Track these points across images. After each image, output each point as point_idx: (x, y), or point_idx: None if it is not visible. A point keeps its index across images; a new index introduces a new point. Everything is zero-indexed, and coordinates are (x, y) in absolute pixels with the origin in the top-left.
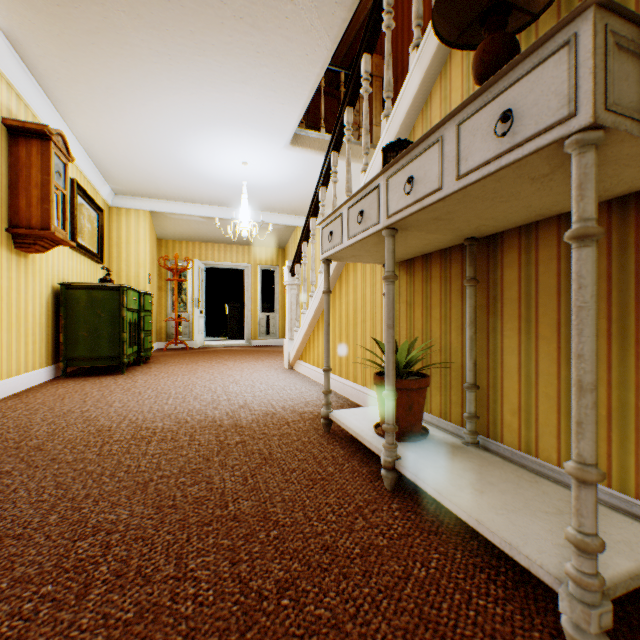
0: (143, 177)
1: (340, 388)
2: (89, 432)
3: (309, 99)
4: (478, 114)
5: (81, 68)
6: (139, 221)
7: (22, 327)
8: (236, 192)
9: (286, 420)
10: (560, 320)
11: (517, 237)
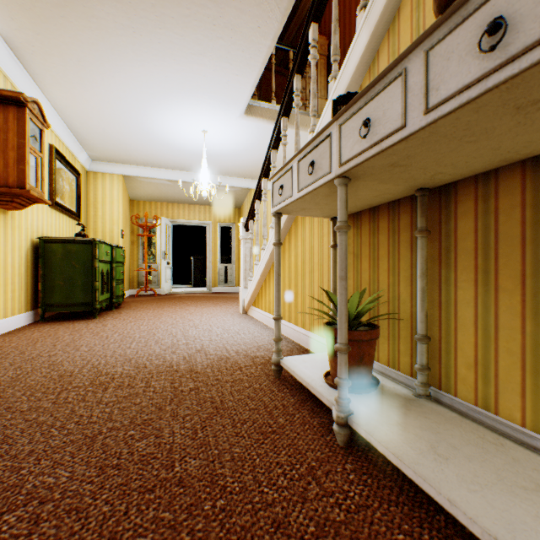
0: (115, 144)
1: (289, 333)
2: (51, 378)
3: (261, 71)
4: (454, 33)
5: (53, 41)
6: (113, 184)
7: (1, 277)
8: (197, 158)
9: (239, 365)
10: (525, 271)
11: (473, 186)
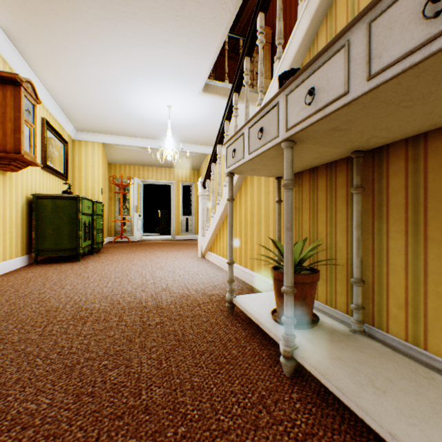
0: (96, 118)
1: (240, 274)
2: (39, 312)
3: (216, 55)
4: (396, 4)
5: (44, 31)
6: (94, 150)
7: (1, 227)
8: (163, 129)
9: (198, 302)
10: None
11: (404, 148)
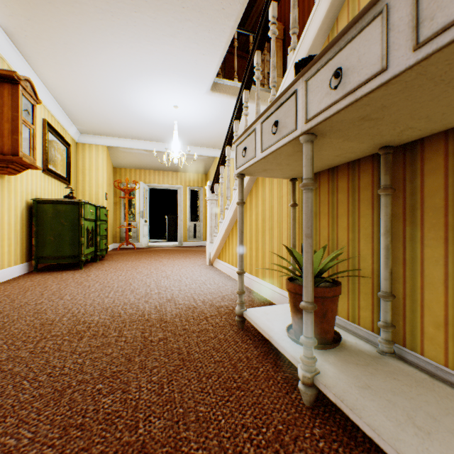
0: (100, 119)
1: (250, 284)
2: (33, 326)
3: (225, 50)
4: None
5: (42, 26)
6: (98, 153)
7: None
8: (170, 130)
9: (205, 315)
10: None
11: (443, 142)
